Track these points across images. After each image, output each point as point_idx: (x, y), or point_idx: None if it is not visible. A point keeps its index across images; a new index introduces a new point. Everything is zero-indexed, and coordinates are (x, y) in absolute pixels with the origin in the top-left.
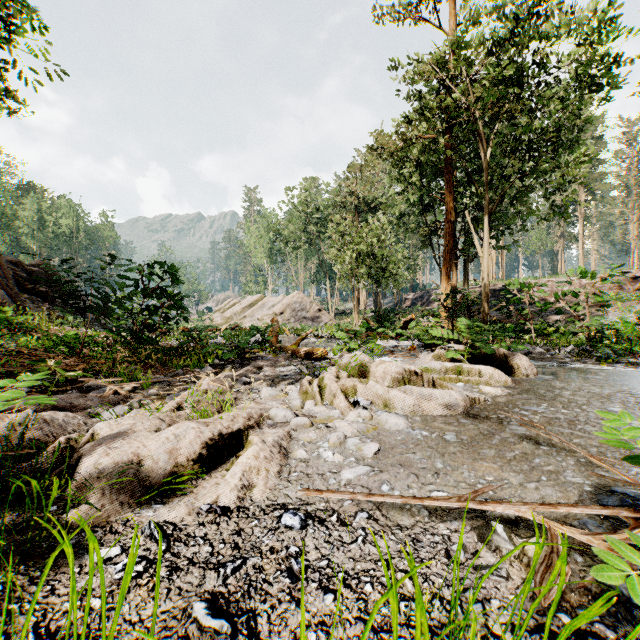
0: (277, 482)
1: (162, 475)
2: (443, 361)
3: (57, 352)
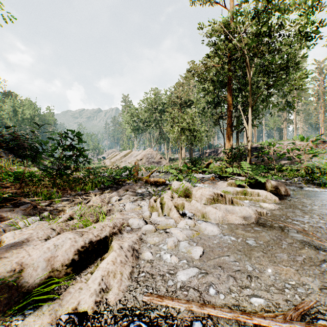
0: (129, 283)
1: (38, 281)
2: (233, 186)
3: (7, 181)
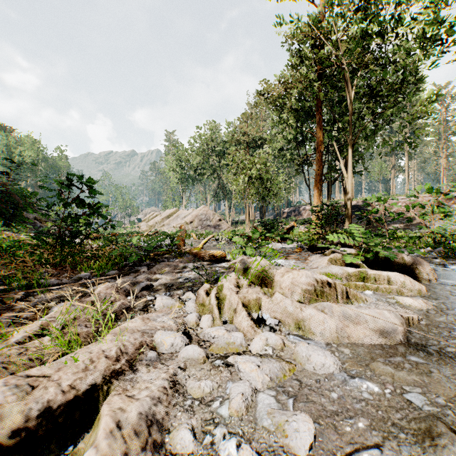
0: None
1: None
2: (339, 265)
3: None
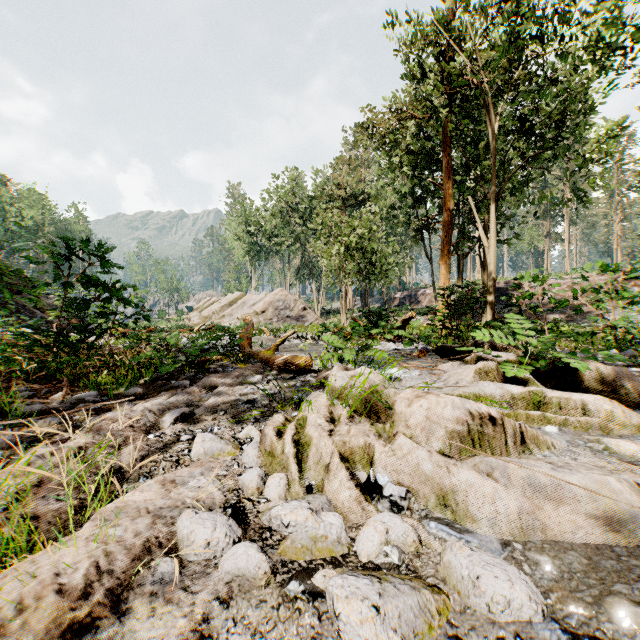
0: None
1: None
2: (492, 379)
3: None
